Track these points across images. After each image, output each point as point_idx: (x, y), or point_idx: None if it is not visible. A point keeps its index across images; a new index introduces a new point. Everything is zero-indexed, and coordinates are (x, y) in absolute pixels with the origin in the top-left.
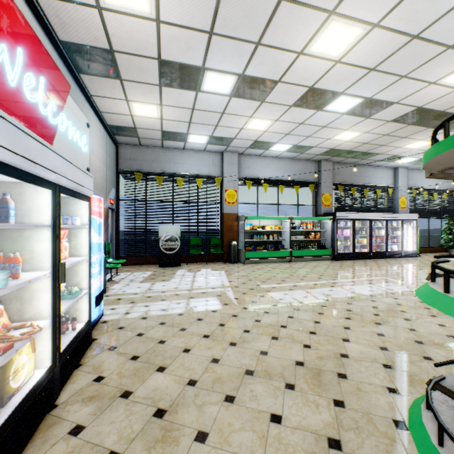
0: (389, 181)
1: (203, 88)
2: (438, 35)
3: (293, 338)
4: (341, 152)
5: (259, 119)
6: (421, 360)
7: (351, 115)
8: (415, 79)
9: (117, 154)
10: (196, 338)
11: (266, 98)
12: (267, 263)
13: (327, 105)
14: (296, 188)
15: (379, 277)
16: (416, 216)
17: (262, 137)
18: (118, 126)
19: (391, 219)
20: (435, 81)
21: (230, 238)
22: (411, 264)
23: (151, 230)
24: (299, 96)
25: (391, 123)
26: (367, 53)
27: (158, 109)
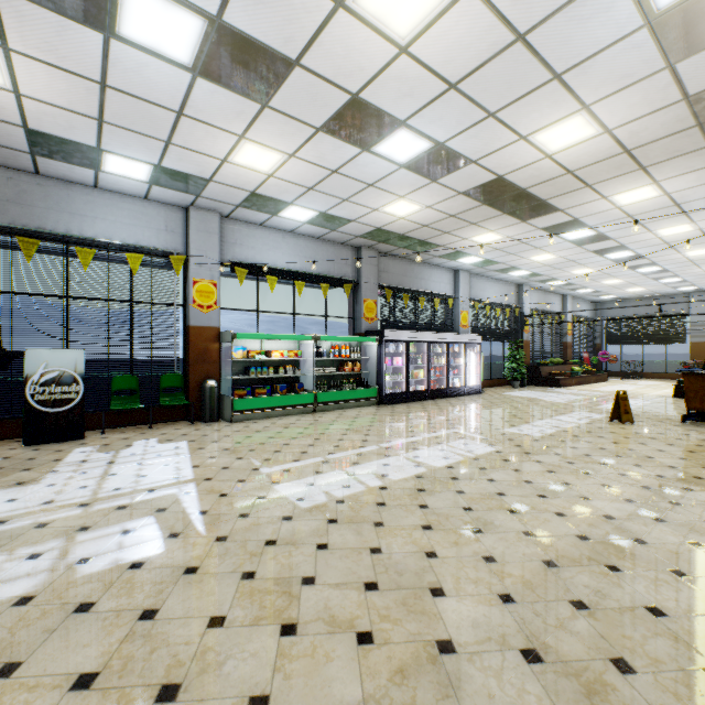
0: (449, 288)
1: (123, 29)
2: (548, 45)
3: (332, 615)
4: (391, 237)
5: (260, 146)
6: (572, 613)
7: (412, 172)
8: (504, 125)
9: None
10: (42, 704)
11: (271, 99)
12: (274, 418)
13: (378, 142)
14: (325, 288)
15: (448, 429)
16: (480, 338)
17: (265, 188)
18: None
19: (454, 342)
20: (527, 136)
21: (203, 375)
22: (479, 405)
23: (3, 361)
24: (333, 109)
25: (462, 196)
26: (451, 47)
27: None
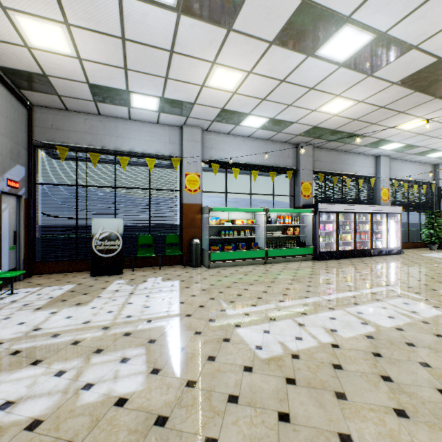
0: (371, 170)
1: None
2: None
3: None
4: (324, 133)
5: (226, 68)
6: None
7: (350, 69)
8: None
9: (29, 119)
10: None
11: (234, 22)
12: (237, 266)
13: (322, 45)
14: (272, 174)
15: (382, 286)
16: (400, 209)
17: (230, 104)
18: (16, 70)
19: (376, 212)
20: None
21: (191, 235)
22: (403, 264)
23: (82, 226)
24: (284, 19)
25: (395, 86)
26: None
27: (66, 35)
